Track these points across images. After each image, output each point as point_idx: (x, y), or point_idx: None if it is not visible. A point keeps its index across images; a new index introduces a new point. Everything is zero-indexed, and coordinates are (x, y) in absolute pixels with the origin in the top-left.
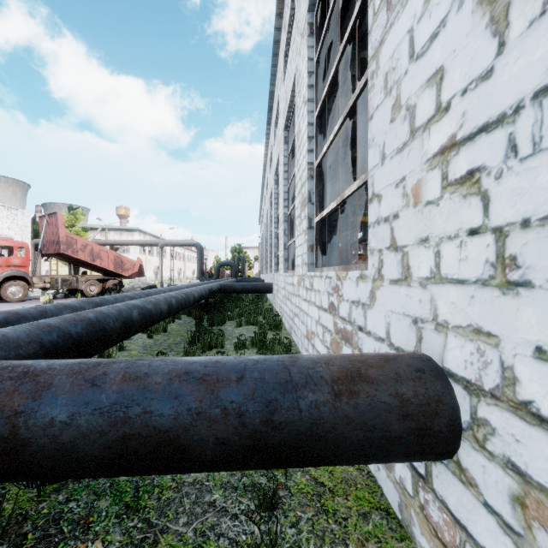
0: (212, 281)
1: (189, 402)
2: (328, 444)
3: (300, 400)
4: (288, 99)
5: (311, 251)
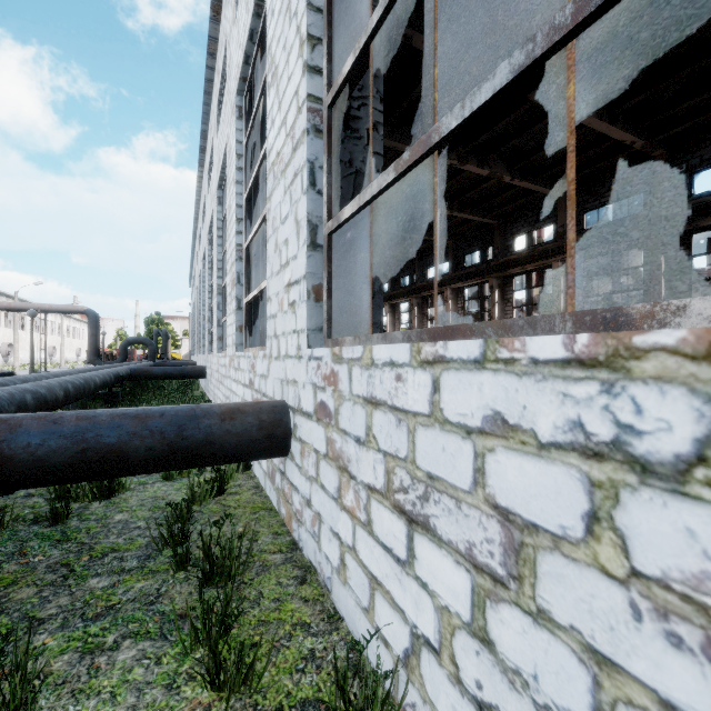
0: (117, 365)
1: (128, 428)
2: (216, 446)
3: (201, 424)
4: (221, 159)
5: (240, 331)
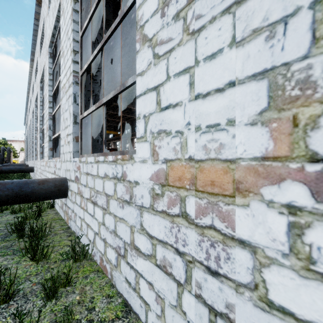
0: None
1: None
2: (36, 194)
3: (29, 186)
4: (41, 70)
5: (50, 150)
